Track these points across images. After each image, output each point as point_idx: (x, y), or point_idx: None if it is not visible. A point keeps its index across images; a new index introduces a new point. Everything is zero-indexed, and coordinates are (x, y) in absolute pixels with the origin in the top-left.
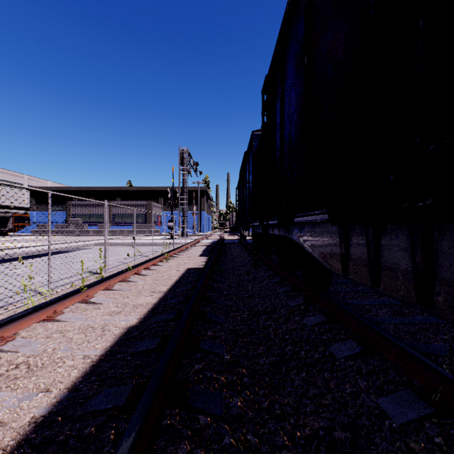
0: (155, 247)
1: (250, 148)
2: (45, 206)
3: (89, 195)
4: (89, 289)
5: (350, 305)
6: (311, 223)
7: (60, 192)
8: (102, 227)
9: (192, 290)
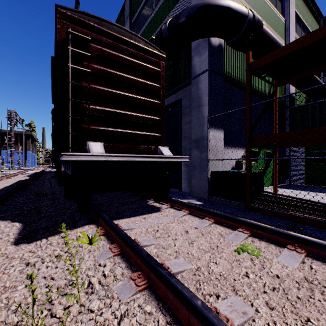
0: None
1: None
2: None
3: None
4: None
5: None
6: None
7: None
8: None
9: None
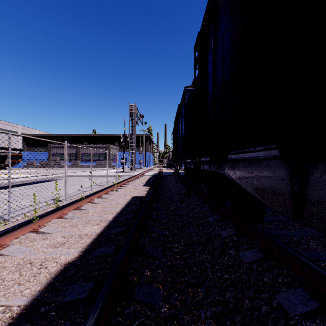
0: (111, 178)
1: (182, 101)
2: (33, 147)
3: (64, 140)
4: (42, 219)
5: (279, 236)
6: (247, 160)
7: (44, 138)
8: (74, 163)
9: (134, 218)
